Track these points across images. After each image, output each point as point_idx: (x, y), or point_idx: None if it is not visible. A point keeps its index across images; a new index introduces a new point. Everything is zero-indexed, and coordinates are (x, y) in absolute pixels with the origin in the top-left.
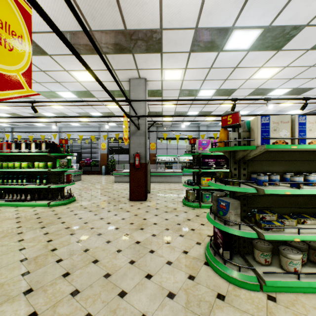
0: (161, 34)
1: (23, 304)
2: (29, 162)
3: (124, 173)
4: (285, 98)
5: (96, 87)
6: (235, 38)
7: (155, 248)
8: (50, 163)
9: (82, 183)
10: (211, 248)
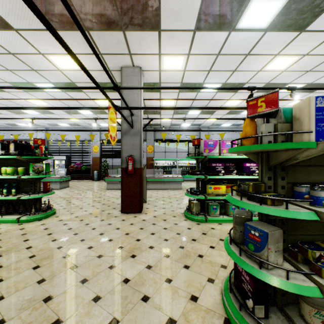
0: (159, 1)
1: None
2: None
3: (118, 178)
4: (314, 87)
5: (82, 77)
6: (252, 11)
7: (151, 292)
8: (21, 168)
9: (69, 190)
10: (231, 293)
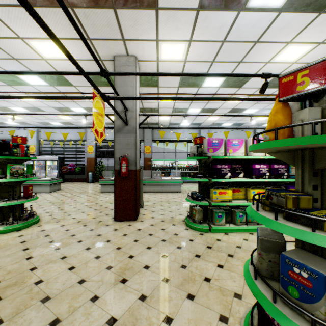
0: None
1: None
2: None
3: (113, 181)
4: None
5: (70, 68)
6: None
7: None
8: None
9: (60, 194)
10: None
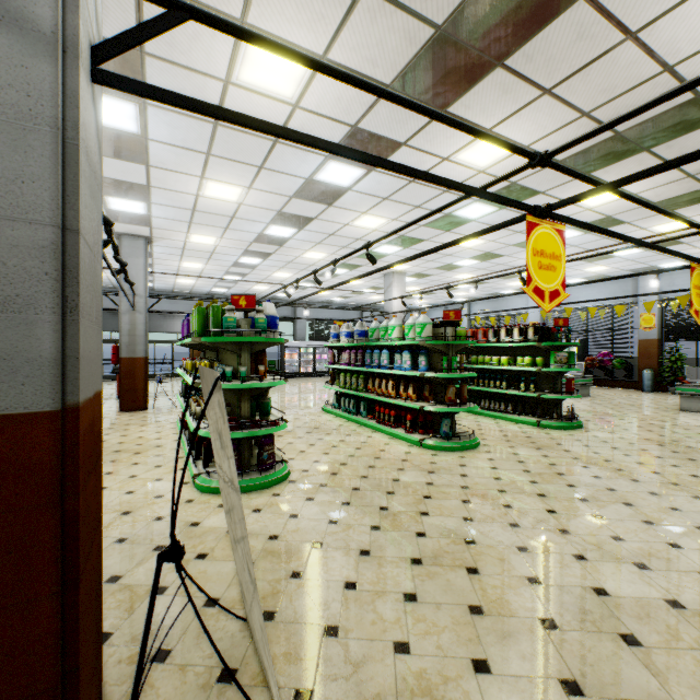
0: None
1: (540, 501)
2: (509, 356)
3: None
4: None
5: (626, 205)
6: None
7: None
8: (539, 359)
9: (592, 402)
10: None
